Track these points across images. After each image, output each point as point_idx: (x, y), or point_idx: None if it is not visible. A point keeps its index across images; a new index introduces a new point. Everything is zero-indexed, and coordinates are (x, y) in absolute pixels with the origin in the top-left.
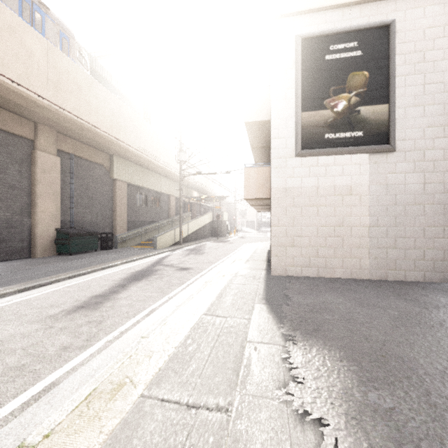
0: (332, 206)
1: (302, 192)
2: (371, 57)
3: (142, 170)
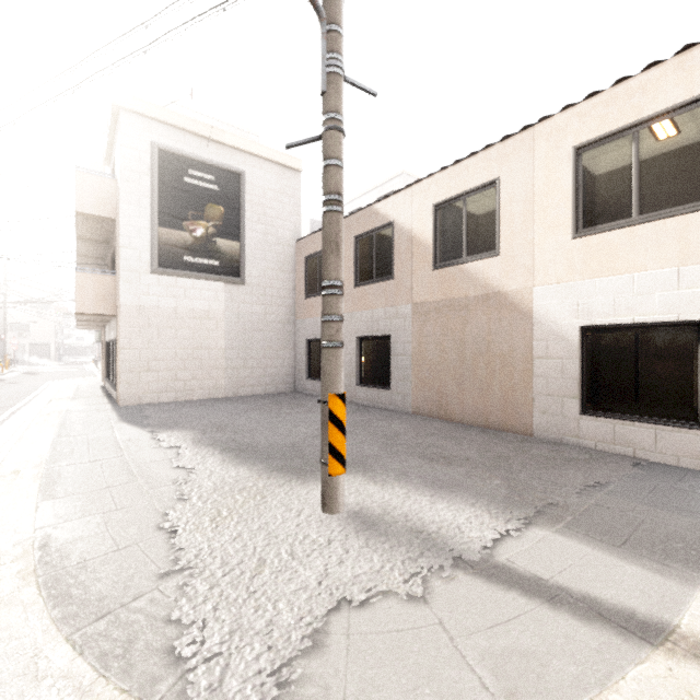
0: (191, 329)
1: (159, 313)
2: (226, 196)
3: None
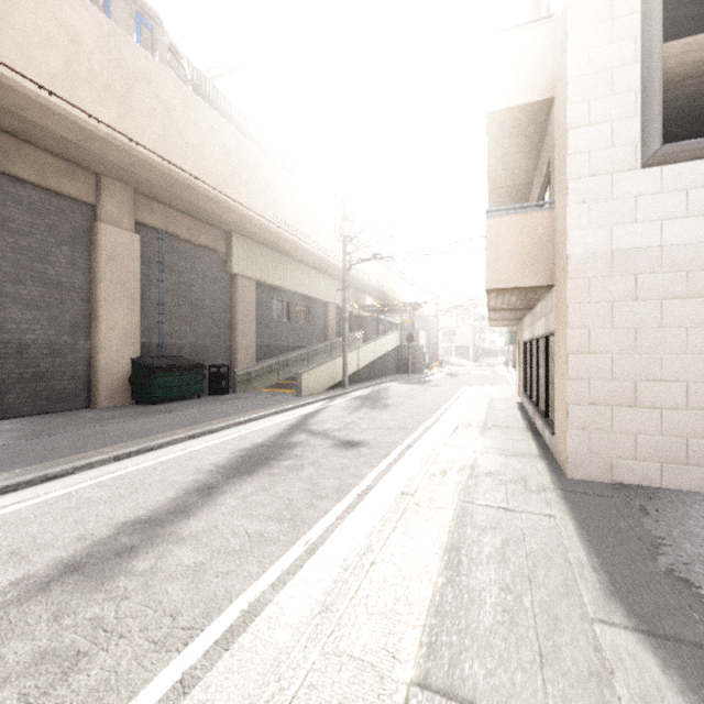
0: None
1: (662, 261)
2: None
3: (281, 259)
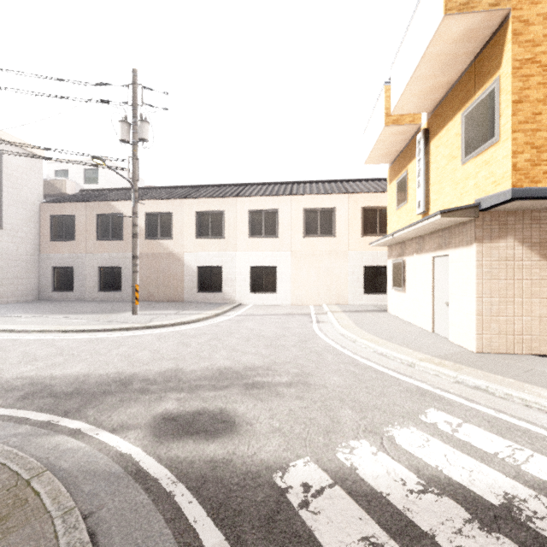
0: None
1: None
2: None
3: None
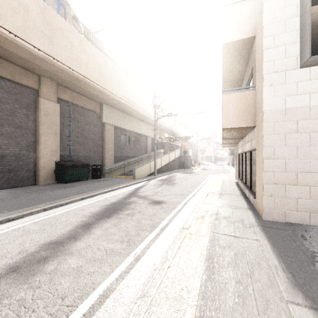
0: None
1: (310, 113)
2: None
3: (125, 116)
